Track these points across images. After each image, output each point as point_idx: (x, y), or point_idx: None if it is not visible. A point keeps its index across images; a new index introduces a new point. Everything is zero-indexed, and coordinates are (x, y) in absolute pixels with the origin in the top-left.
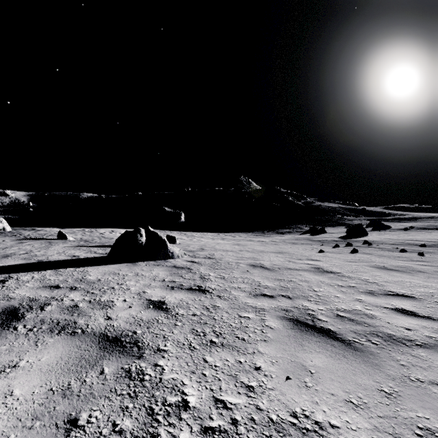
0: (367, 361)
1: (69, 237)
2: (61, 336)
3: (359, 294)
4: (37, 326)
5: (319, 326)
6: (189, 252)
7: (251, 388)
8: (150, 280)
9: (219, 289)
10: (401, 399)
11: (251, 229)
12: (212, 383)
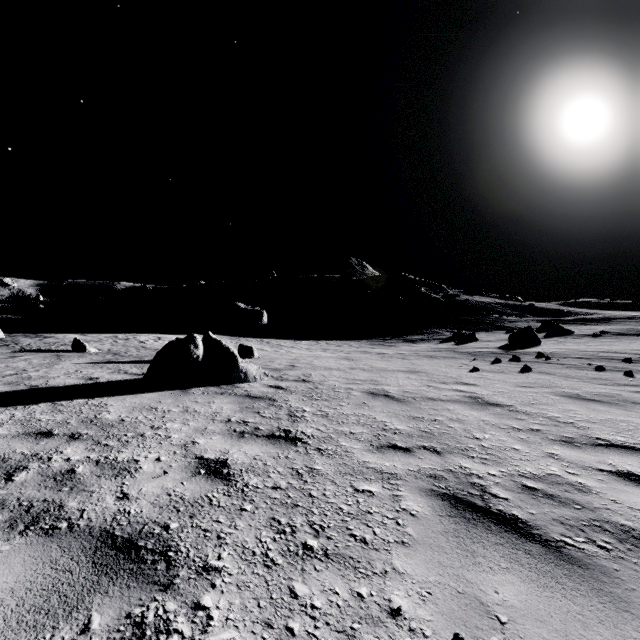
0: (600, 591)
1: (90, 348)
2: (28, 537)
3: (550, 444)
4: None
5: (497, 510)
6: (272, 371)
7: None
8: (206, 421)
9: (319, 437)
10: None
11: (366, 335)
12: None
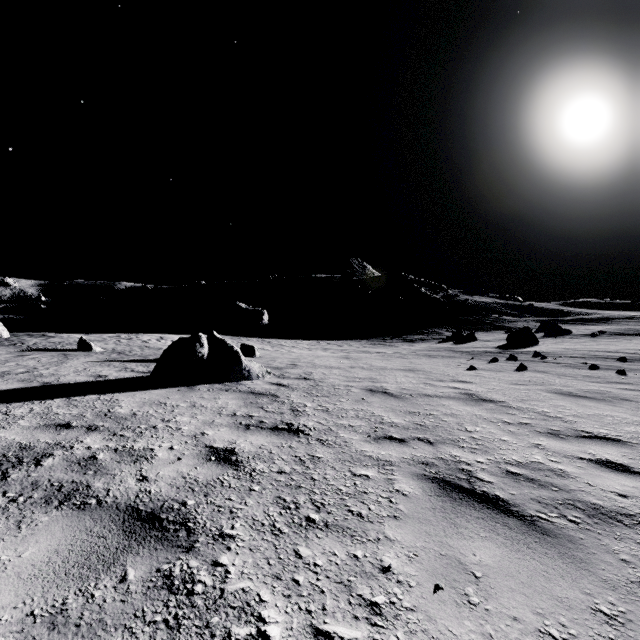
0: (565, 554)
1: (95, 347)
2: (63, 511)
3: (537, 436)
4: (26, 494)
5: (481, 491)
6: (274, 369)
7: (376, 607)
8: (213, 415)
9: (320, 429)
10: (633, 627)
11: (366, 335)
12: (310, 598)
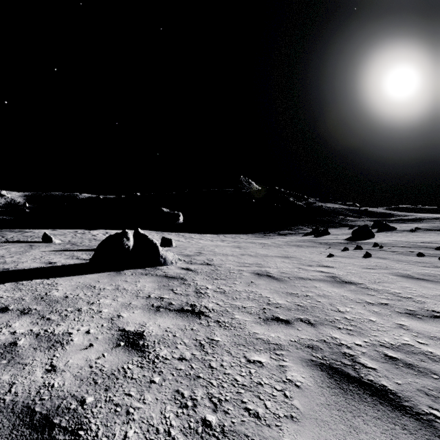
0: None
1: (55, 240)
2: None
3: (399, 317)
4: None
5: (368, 381)
6: (185, 256)
7: None
8: (131, 297)
9: (218, 310)
10: None
11: (251, 230)
12: None
